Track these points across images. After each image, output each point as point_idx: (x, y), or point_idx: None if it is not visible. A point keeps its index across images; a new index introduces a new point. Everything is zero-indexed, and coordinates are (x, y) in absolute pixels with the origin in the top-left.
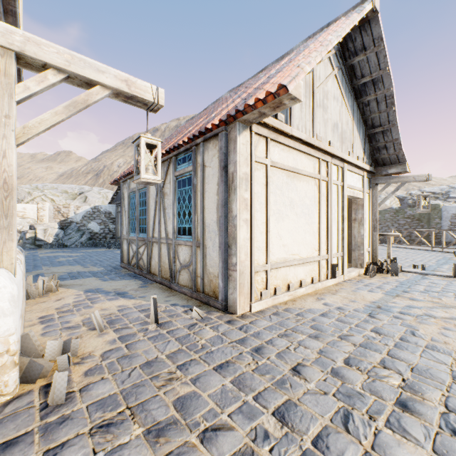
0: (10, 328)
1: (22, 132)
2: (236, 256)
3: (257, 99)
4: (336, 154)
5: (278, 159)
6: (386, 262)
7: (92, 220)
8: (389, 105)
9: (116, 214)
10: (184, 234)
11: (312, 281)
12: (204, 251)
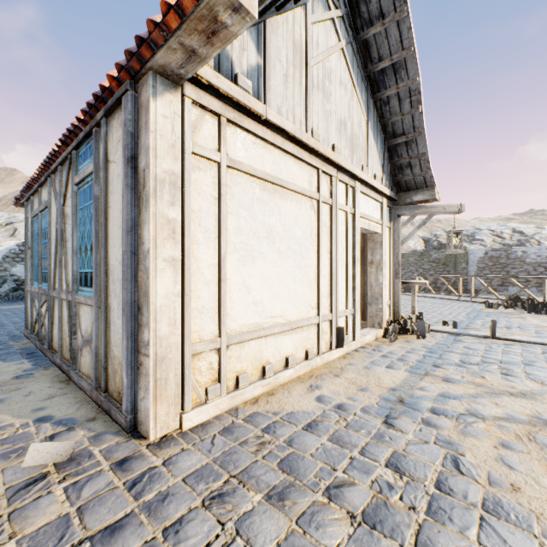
0: None
1: None
2: (148, 327)
3: (165, 5)
4: (344, 166)
5: (243, 158)
6: (411, 319)
7: (18, 262)
8: (414, 105)
9: None
10: (86, 285)
11: (306, 356)
12: (108, 316)
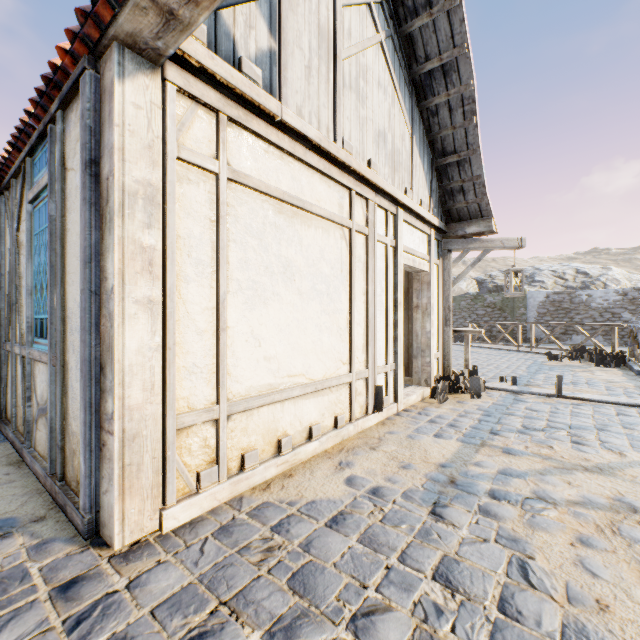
0: None
1: None
2: (112, 394)
3: None
4: (383, 187)
5: (252, 171)
6: (463, 375)
7: None
8: (468, 116)
9: None
10: (42, 336)
11: (336, 424)
12: (66, 377)
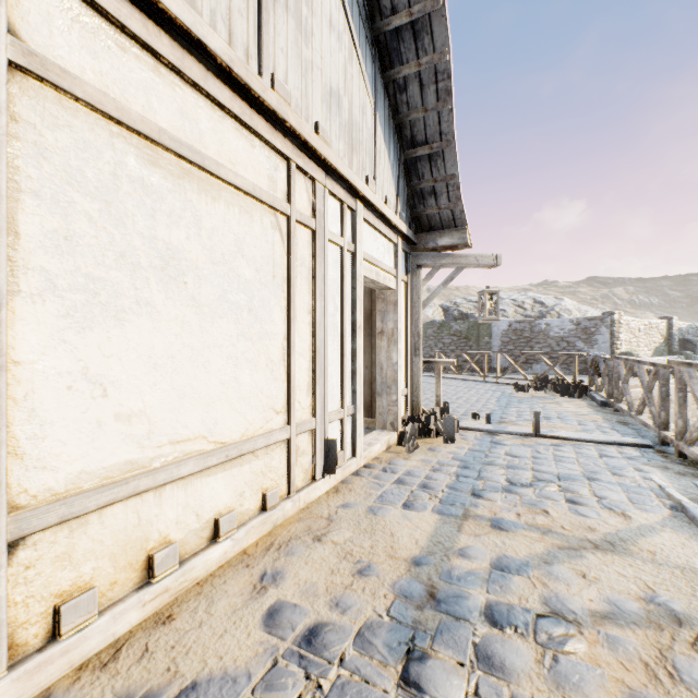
0: None
1: None
2: None
3: None
4: (336, 167)
5: (84, 70)
6: (435, 415)
7: None
8: (442, 96)
9: None
10: None
11: (263, 505)
12: None
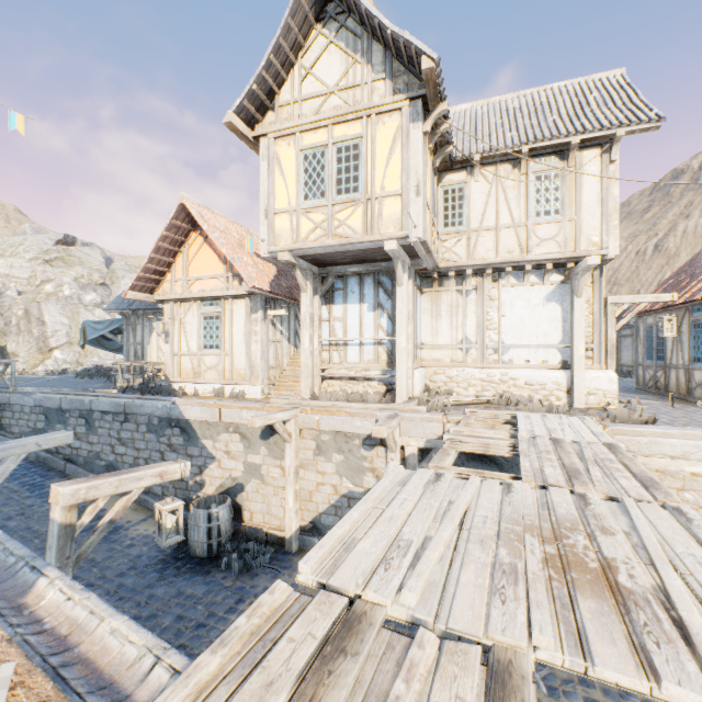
0: (616, 387)
1: (616, 327)
2: None
3: None
4: None
5: None
6: None
7: None
8: None
9: (616, 338)
10: (698, 362)
11: None
12: None
